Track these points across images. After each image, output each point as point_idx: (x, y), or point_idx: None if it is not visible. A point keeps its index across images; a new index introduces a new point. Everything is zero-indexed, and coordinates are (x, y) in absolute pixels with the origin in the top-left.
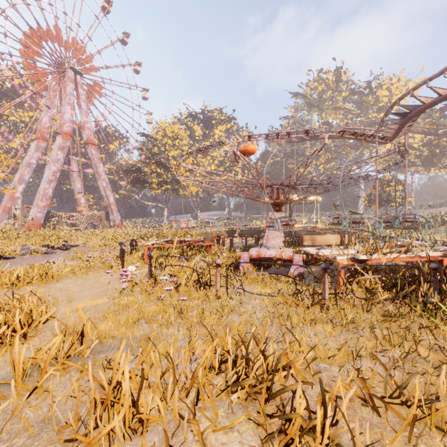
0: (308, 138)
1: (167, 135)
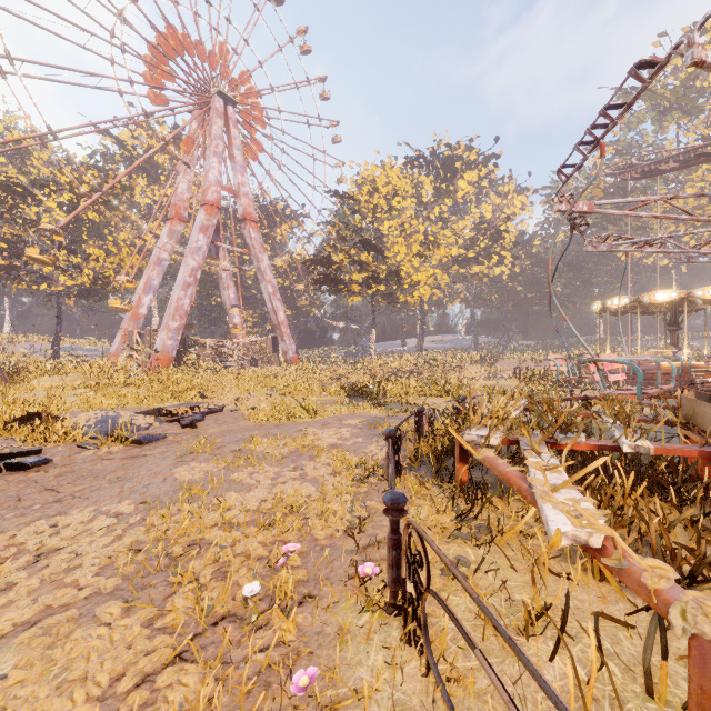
0: None
1: (379, 190)
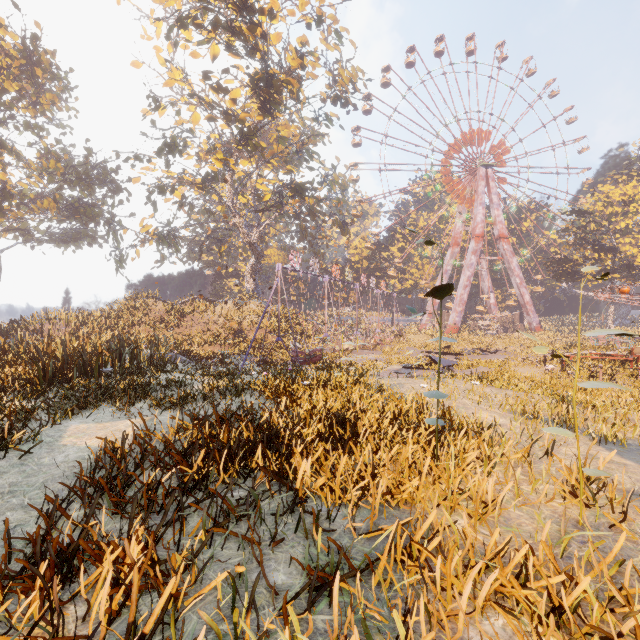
0: None
1: (613, 203)
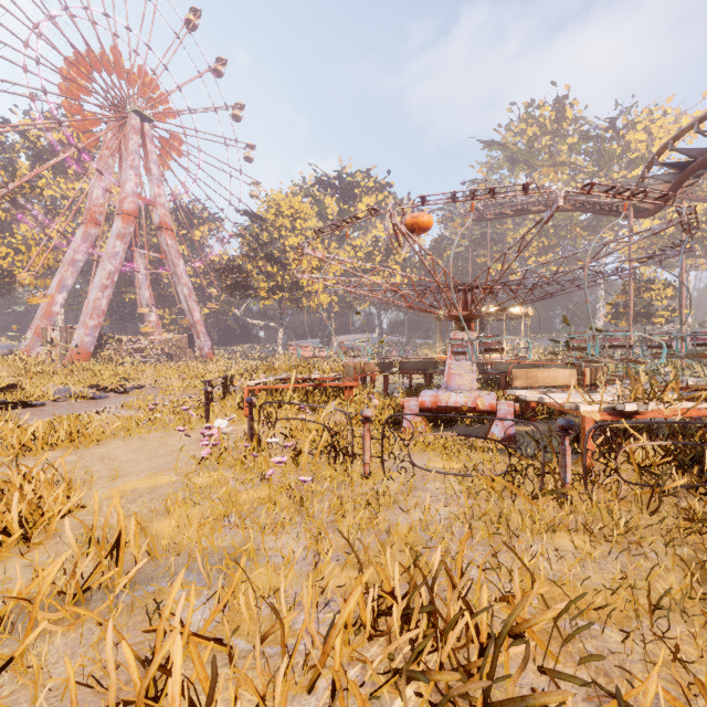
0: (511, 213)
1: (284, 213)
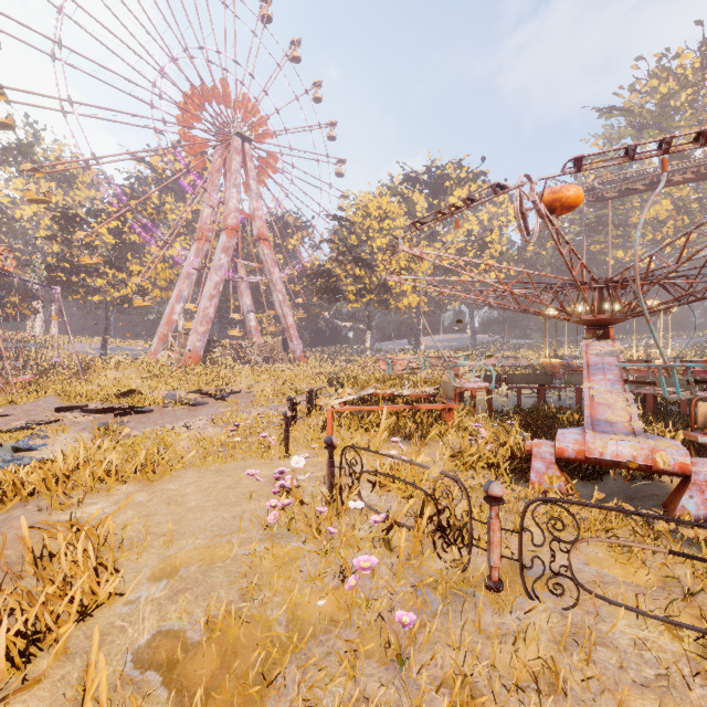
0: (642, 187)
1: (371, 215)
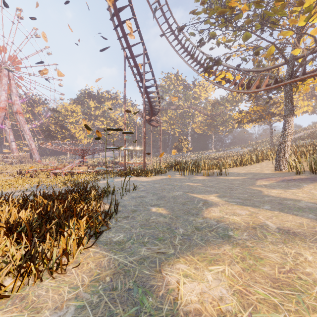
0: None
1: (68, 111)
